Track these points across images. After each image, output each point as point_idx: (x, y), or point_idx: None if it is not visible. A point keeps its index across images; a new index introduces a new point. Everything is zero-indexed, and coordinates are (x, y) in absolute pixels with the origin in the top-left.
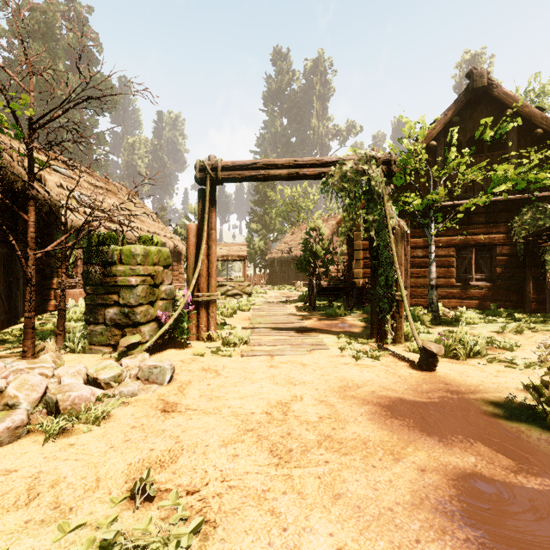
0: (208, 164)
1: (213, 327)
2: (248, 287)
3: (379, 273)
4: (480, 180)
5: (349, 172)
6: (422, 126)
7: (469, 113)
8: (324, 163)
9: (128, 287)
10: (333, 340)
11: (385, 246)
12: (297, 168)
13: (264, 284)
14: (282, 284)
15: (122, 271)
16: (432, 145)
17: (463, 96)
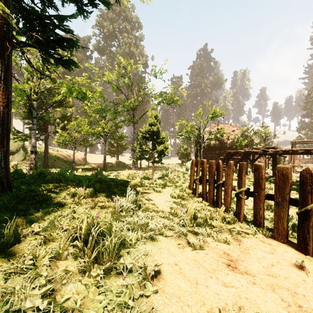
0: (293, 141)
1: (294, 171)
2: (301, 164)
3: None
4: None
5: None
6: None
7: None
8: None
9: (280, 163)
10: None
11: None
12: None
13: (310, 163)
14: None
15: (279, 160)
16: None
17: None
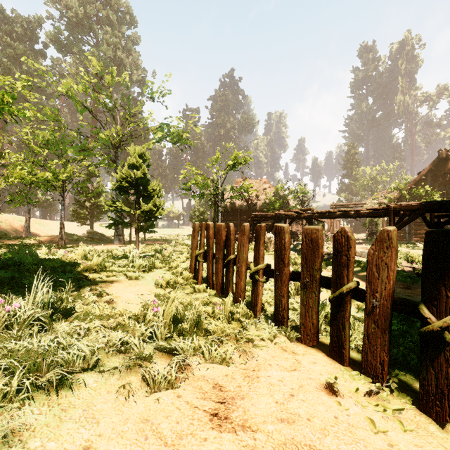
0: (333, 205)
1: None
2: None
3: (378, 229)
4: (448, 191)
5: (369, 206)
6: (403, 183)
7: (442, 164)
8: (362, 204)
9: None
10: (365, 245)
11: (379, 223)
12: (356, 205)
13: None
14: (362, 233)
15: None
16: (423, 178)
17: (436, 159)
